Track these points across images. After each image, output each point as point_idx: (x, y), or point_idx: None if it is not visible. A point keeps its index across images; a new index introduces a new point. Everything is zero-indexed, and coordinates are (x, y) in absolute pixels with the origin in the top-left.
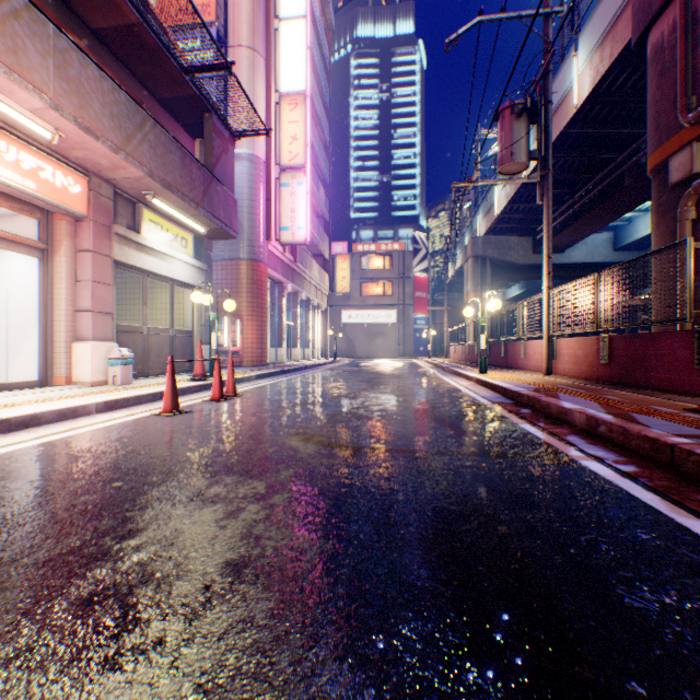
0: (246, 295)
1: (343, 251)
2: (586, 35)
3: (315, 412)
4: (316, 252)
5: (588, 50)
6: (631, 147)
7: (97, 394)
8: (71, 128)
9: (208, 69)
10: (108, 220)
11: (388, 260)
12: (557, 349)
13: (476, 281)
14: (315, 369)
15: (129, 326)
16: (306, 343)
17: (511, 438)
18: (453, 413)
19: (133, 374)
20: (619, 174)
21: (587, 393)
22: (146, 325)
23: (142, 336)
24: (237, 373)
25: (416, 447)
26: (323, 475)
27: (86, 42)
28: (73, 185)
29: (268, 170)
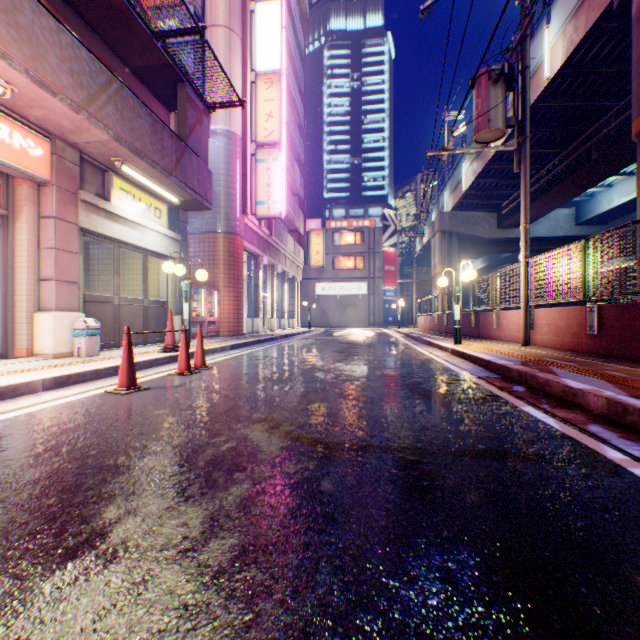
0: (223, 267)
1: (317, 227)
2: (559, 6)
3: (285, 390)
4: (292, 227)
5: (562, 21)
6: (600, 120)
7: (52, 368)
8: (23, 81)
9: (179, 33)
10: (74, 186)
11: (359, 236)
12: (534, 319)
13: (443, 255)
14: (290, 338)
15: (98, 296)
16: (282, 314)
17: (520, 427)
18: (439, 391)
19: (103, 345)
20: (587, 148)
21: (583, 367)
22: (116, 295)
23: (113, 306)
24: (212, 343)
25: (407, 443)
26: (287, 495)
27: (51, 1)
28: (34, 147)
29: (244, 146)
